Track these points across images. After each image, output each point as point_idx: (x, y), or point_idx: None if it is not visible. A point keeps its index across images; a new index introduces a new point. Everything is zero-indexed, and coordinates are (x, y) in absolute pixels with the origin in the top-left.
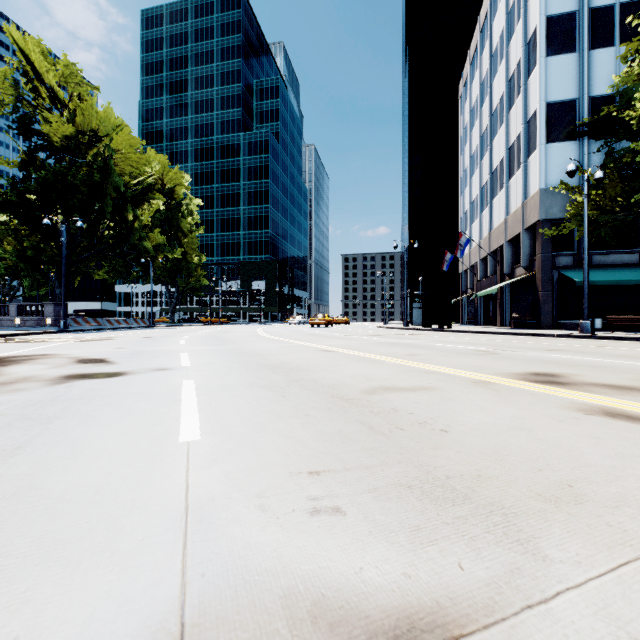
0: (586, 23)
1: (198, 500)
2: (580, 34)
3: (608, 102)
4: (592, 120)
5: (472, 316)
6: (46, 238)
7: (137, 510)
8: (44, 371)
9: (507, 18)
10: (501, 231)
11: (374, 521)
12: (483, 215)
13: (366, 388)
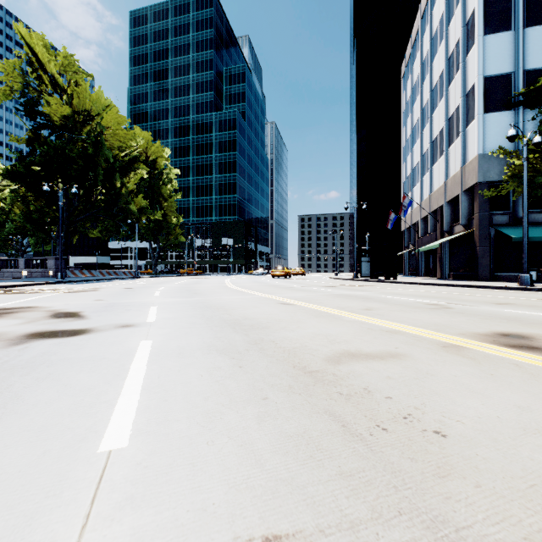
0: (521, 3)
1: None
2: (515, 14)
3: (541, 74)
4: (528, 90)
5: (413, 268)
6: (49, 203)
7: None
8: (13, 327)
9: (446, 3)
10: (441, 193)
11: None
12: (424, 179)
13: (329, 354)
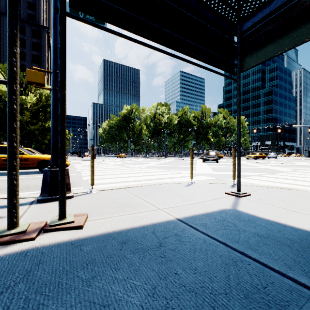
0: None
1: None
2: None
3: None
4: None
5: None
6: None
7: None
8: None
9: None
10: None
11: None
12: None
13: None
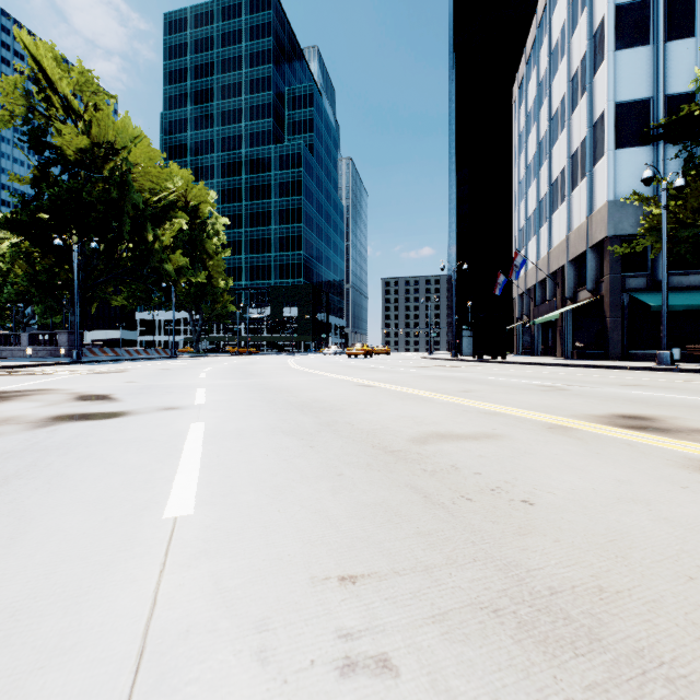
0: (662, 11)
1: (163, 635)
2: (655, 24)
3: (687, 101)
4: (670, 121)
5: (528, 346)
6: (60, 261)
7: (60, 657)
8: (32, 410)
9: (569, 9)
10: (562, 250)
11: (448, 693)
12: (541, 232)
13: (415, 435)
